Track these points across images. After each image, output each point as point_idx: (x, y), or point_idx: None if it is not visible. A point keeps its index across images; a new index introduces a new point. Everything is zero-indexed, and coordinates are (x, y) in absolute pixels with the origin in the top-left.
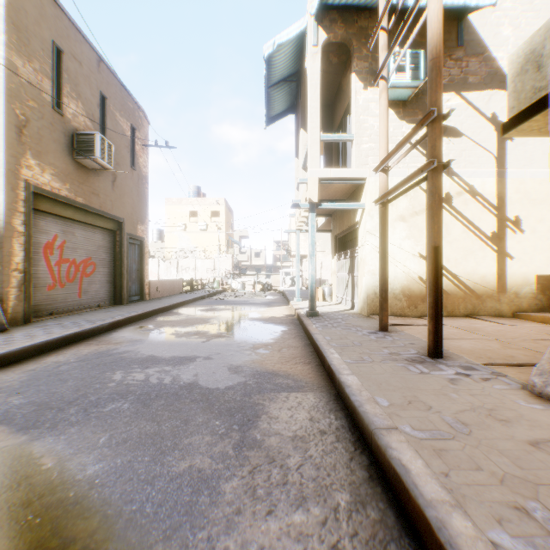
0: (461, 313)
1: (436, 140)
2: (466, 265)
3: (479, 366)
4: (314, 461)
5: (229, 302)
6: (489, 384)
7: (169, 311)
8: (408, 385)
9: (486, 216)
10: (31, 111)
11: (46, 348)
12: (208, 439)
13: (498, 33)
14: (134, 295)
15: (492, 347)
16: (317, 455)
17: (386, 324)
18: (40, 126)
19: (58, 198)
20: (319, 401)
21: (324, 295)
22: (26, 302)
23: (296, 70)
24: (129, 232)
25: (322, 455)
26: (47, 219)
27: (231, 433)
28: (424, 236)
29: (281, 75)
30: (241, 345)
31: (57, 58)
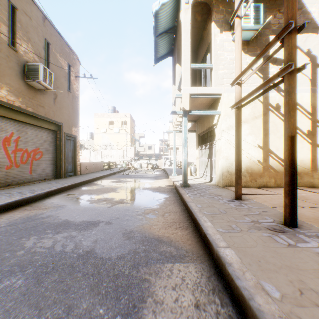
0: None
1: (291, 49)
2: None
3: None
4: None
5: (131, 176)
6: None
7: (91, 183)
8: (285, 262)
9: (303, 119)
10: None
11: None
12: None
13: None
14: (70, 172)
15: None
16: None
17: (240, 194)
18: None
19: (13, 107)
20: (201, 276)
21: (191, 172)
22: None
23: (174, 25)
24: (66, 132)
25: None
26: (6, 121)
27: None
28: (261, 133)
29: (164, 28)
30: (135, 211)
31: (12, 12)
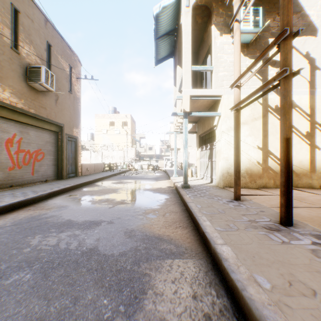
0: None
1: (287, 54)
2: None
3: None
4: None
5: (131, 177)
6: None
7: (92, 184)
8: (278, 258)
9: (302, 121)
10: None
11: None
12: None
13: None
14: (71, 173)
15: None
16: None
17: (239, 195)
18: (2, 60)
19: (15, 108)
20: (198, 271)
21: (192, 173)
22: None
23: (174, 27)
24: (67, 133)
25: None
26: (8, 123)
27: (116, 318)
28: (261, 134)
29: (164, 30)
30: (136, 211)
31: (15, 15)
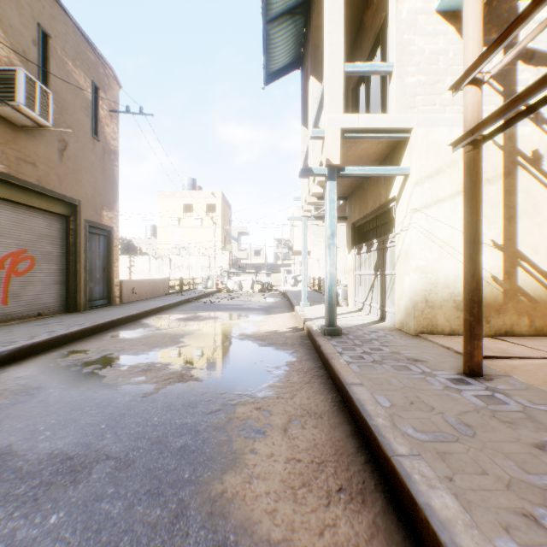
0: None
1: None
2: None
3: None
4: None
5: (219, 306)
6: None
7: (136, 321)
8: None
9: None
10: None
11: None
12: None
13: None
14: (98, 298)
15: None
16: None
17: (479, 363)
18: None
19: None
20: None
21: (338, 298)
22: None
23: None
24: (89, 218)
25: None
26: None
27: None
28: (500, 215)
29: (284, 1)
30: (212, 409)
31: None
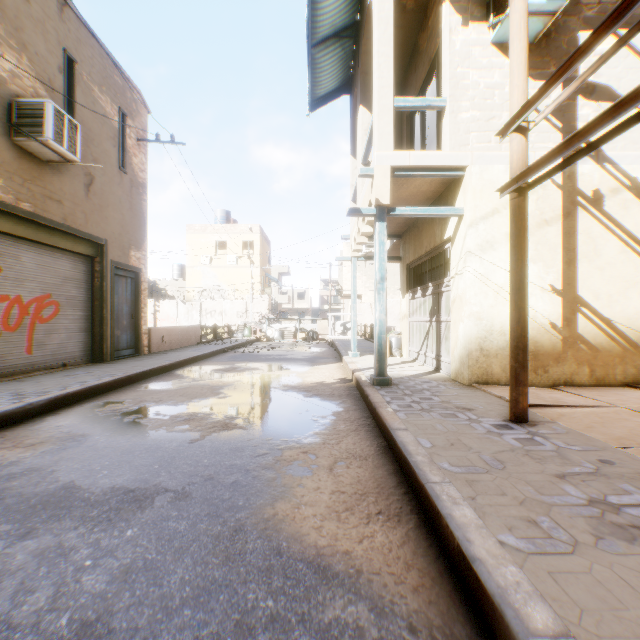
0: (618, 380)
1: None
2: (625, 305)
3: None
4: None
5: (259, 356)
6: None
7: (169, 372)
8: None
9: None
10: None
11: None
12: None
13: None
14: (125, 348)
15: None
16: None
17: (524, 409)
18: None
19: None
20: None
21: (391, 348)
22: None
23: (354, 19)
24: (116, 259)
25: None
26: None
27: None
28: (559, 259)
29: (331, 24)
30: (259, 453)
31: None
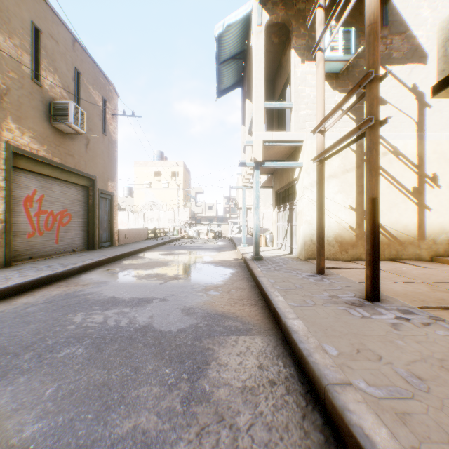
0: (386, 257)
1: (373, 99)
2: (390, 216)
3: (416, 310)
4: (265, 420)
5: (185, 247)
6: (431, 329)
7: (134, 255)
8: (353, 330)
9: (408, 174)
10: (11, 81)
11: (19, 290)
12: (156, 391)
13: (418, 15)
14: (105, 241)
15: (422, 290)
16: (268, 412)
17: (323, 268)
18: (20, 95)
19: (37, 157)
20: (266, 346)
21: (266, 241)
22: (6, 248)
23: (243, 49)
24: (100, 188)
25: (273, 411)
26: (27, 176)
27: (180, 383)
28: (354, 191)
29: (230, 53)
30: (195, 287)
31: (35, 36)
